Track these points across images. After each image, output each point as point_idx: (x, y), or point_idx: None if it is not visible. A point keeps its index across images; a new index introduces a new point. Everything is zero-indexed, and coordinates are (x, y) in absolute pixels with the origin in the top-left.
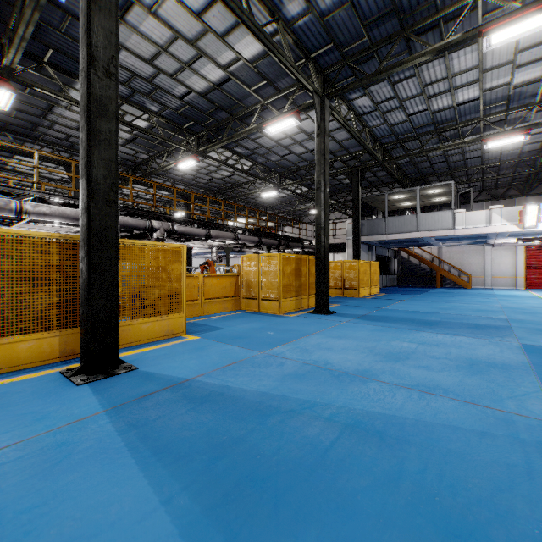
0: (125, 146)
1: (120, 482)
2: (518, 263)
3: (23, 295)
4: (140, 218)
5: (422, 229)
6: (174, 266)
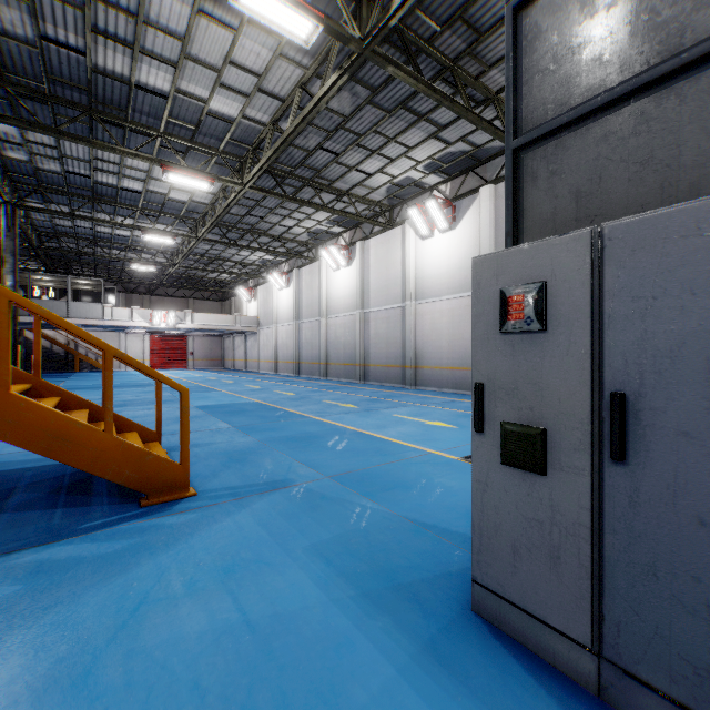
0: None
1: None
2: (146, 349)
3: None
4: None
5: (74, 316)
6: None
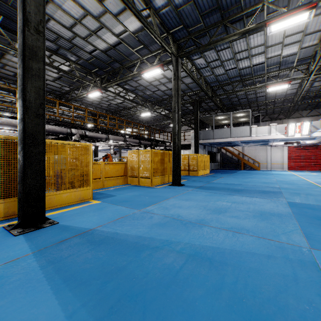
0: (54, 81)
1: (38, 303)
2: (285, 156)
3: None
4: (63, 127)
5: (233, 136)
6: (84, 157)
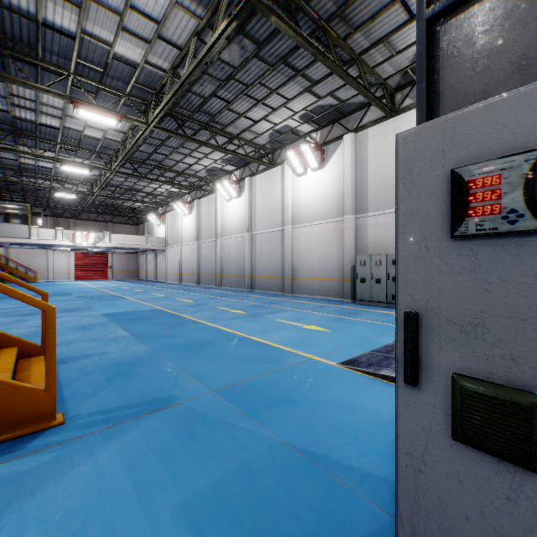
0: None
1: None
2: (72, 263)
3: None
4: None
5: (2, 236)
6: None
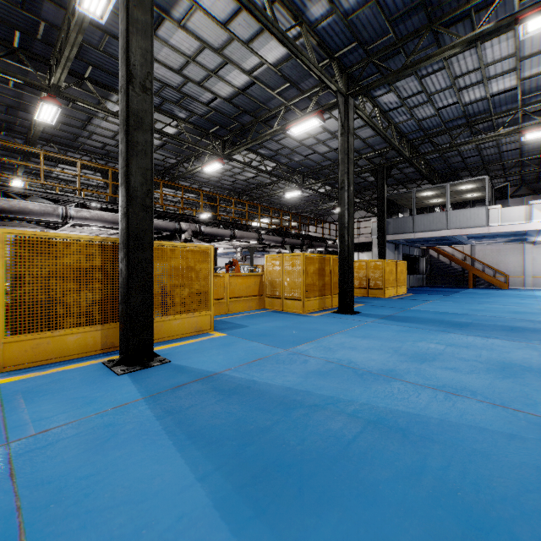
0: (155, 152)
1: (161, 460)
2: None
3: (71, 292)
4: (169, 220)
5: (452, 227)
6: (202, 266)
